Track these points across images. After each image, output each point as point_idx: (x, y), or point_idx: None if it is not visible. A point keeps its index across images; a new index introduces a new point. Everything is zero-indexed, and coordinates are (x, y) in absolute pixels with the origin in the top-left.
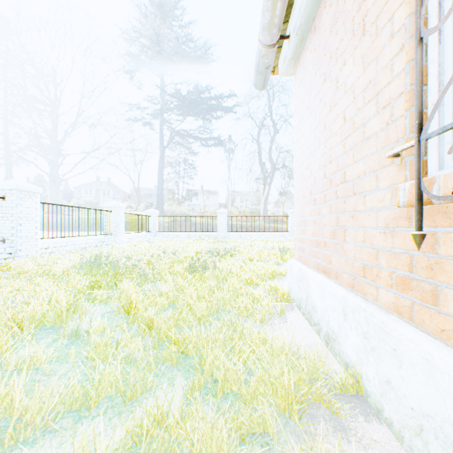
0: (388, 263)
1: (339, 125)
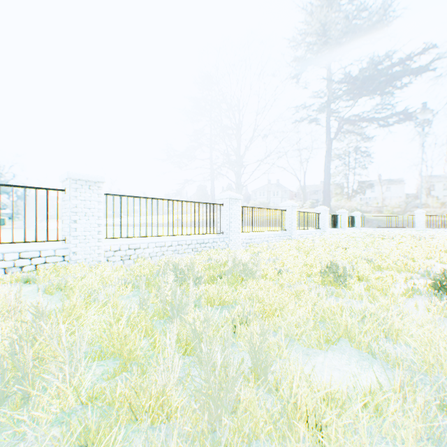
0: None
1: None
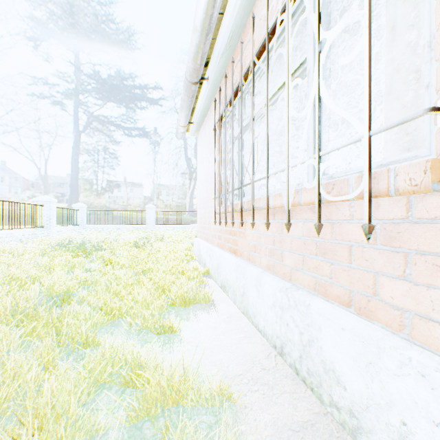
0: (217, 231)
1: (209, 178)
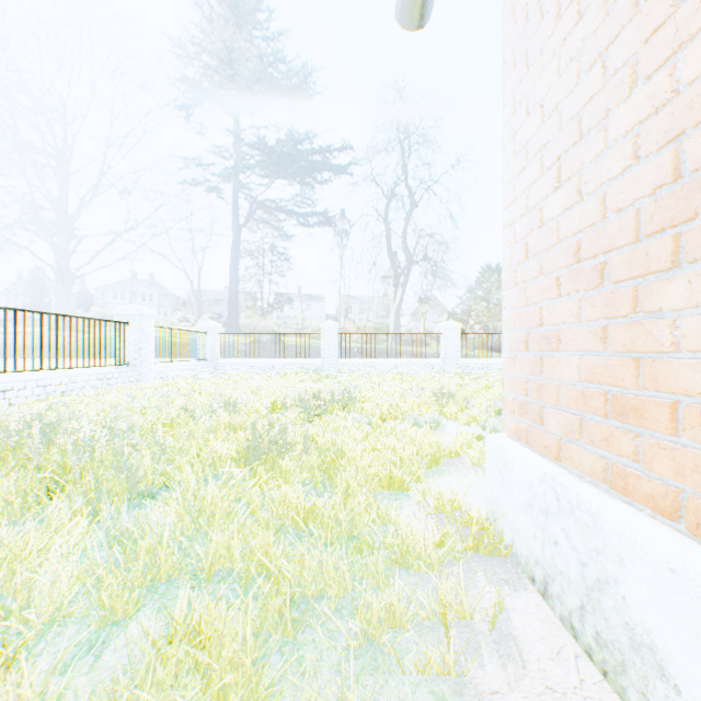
0: None
1: None
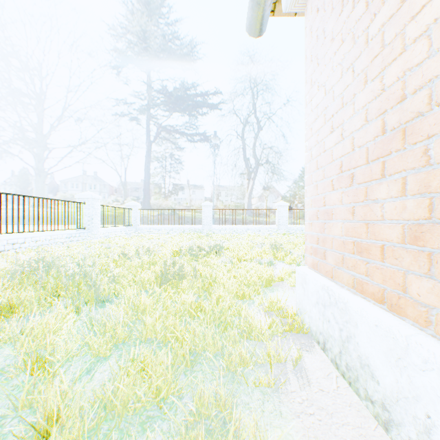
0: None
1: None
